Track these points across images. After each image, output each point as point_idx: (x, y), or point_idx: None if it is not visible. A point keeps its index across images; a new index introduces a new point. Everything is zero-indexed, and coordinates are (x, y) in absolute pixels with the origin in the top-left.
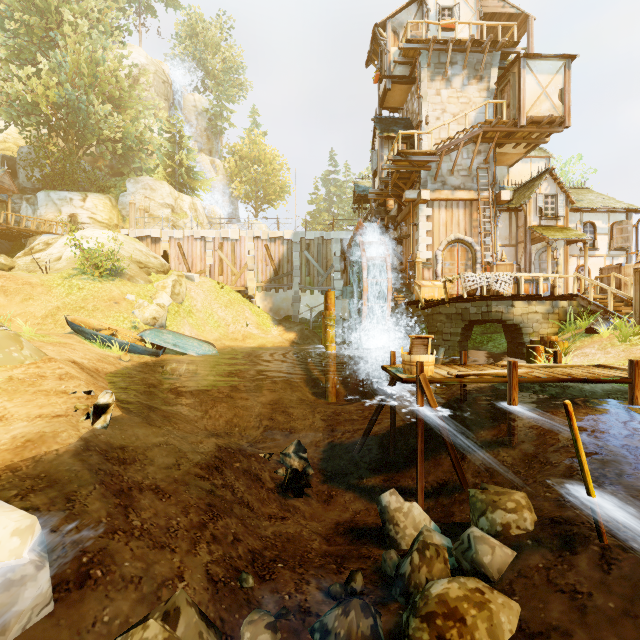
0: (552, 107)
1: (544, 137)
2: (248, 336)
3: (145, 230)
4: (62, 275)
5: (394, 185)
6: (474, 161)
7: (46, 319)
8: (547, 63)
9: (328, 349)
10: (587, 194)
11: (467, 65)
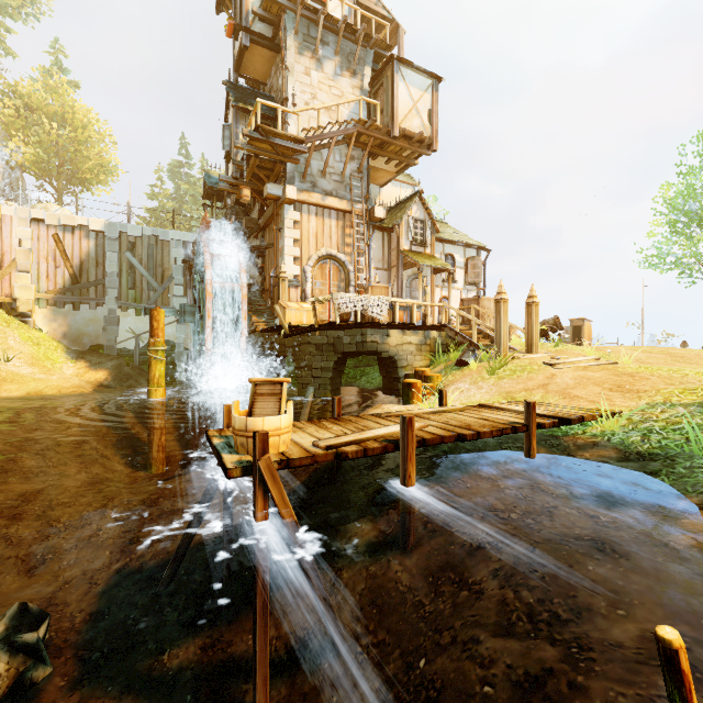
0: (422, 125)
1: (414, 158)
2: (8, 378)
3: None
4: None
5: (253, 176)
6: (347, 167)
7: None
8: (418, 77)
9: (151, 395)
10: (447, 228)
11: (340, 51)
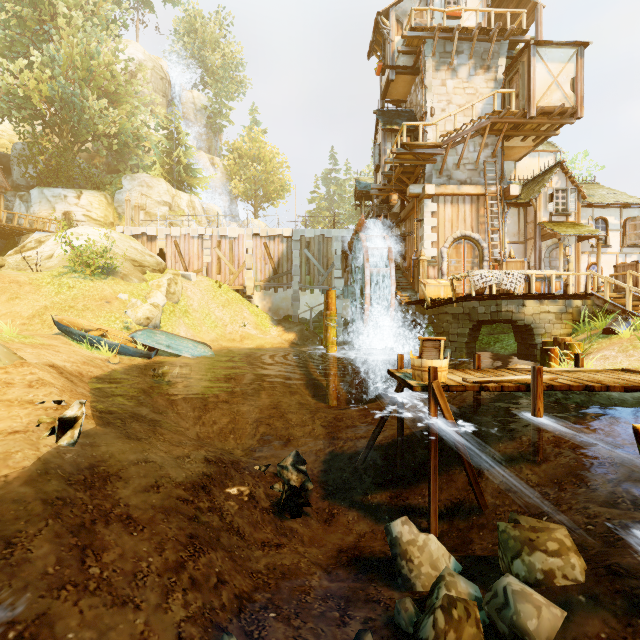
0: (563, 97)
1: (554, 129)
2: (246, 337)
3: (141, 228)
4: (52, 273)
5: (397, 180)
6: (481, 154)
7: (33, 319)
8: (558, 51)
9: (329, 350)
10: (598, 189)
11: (474, 54)
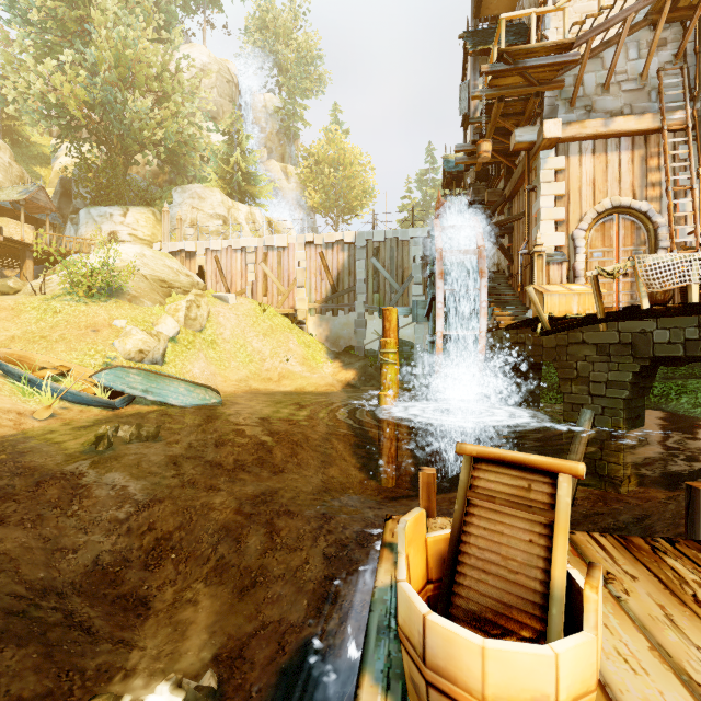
0: None
1: None
2: (285, 375)
3: (178, 243)
4: (45, 296)
5: (496, 131)
6: (652, 61)
7: None
8: None
9: (381, 401)
10: None
11: None
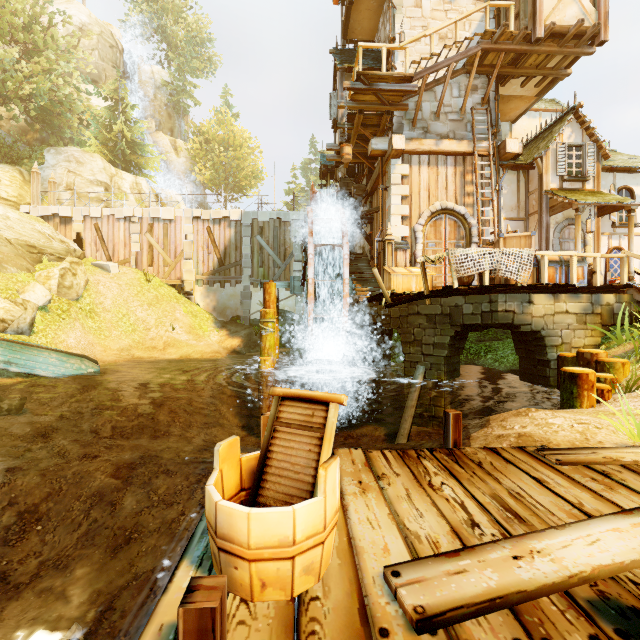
0: (581, 13)
1: (565, 66)
2: (171, 344)
3: (51, 207)
4: None
5: (359, 137)
6: (468, 101)
7: None
8: None
9: (261, 365)
10: (616, 155)
11: None
